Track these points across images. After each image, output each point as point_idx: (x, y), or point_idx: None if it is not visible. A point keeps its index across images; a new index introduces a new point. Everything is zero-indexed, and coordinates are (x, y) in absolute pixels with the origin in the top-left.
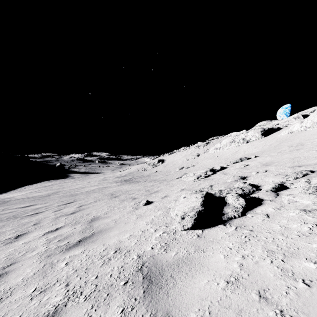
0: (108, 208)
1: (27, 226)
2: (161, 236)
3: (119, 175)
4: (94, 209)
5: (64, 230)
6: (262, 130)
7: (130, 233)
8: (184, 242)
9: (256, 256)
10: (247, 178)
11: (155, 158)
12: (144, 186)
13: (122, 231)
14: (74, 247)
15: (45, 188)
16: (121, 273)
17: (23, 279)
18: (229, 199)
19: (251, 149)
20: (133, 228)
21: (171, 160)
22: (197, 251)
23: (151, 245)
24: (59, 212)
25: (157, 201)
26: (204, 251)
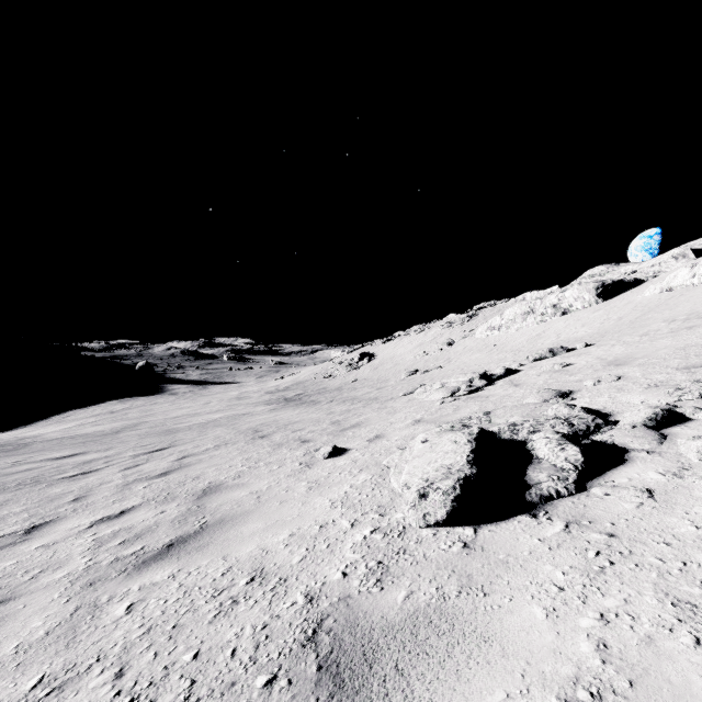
0: (244, 464)
1: (58, 504)
2: (367, 539)
3: (274, 388)
4: (213, 465)
5: (137, 516)
6: (599, 285)
7: (291, 529)
8: (430, 563)
9: (643, 619)
10: (573, 394)
11: (354, 350)
12: (328, 414)
13: (271, 522)
14: (155, 561)
15: (112, 416)
16: (261, 648)
17: (18, 648)
18: (539, 448)
19: (573, 328)
20: (300, 516)
21: (389, 354)
22: (467, 592)
23: (342, 565)
24: (133, 471)
25: (358, 448)
26: (487, 593)
